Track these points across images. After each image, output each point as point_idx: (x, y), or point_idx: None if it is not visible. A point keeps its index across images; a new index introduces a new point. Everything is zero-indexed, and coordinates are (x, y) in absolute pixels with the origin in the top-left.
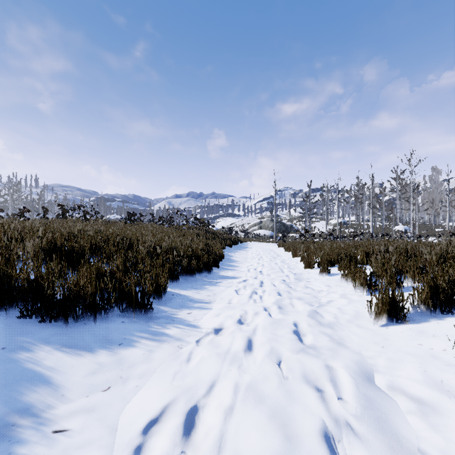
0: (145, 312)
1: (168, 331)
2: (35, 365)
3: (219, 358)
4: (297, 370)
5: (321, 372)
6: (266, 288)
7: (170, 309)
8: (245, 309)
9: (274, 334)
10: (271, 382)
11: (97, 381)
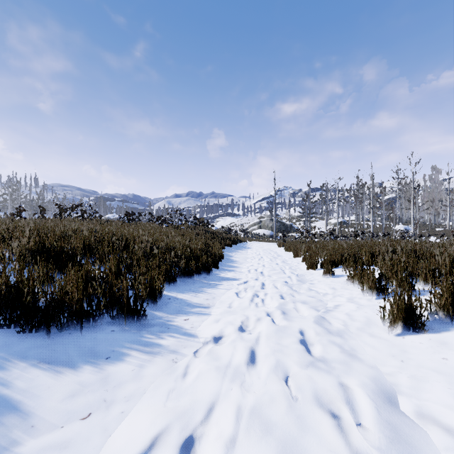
0: (138, 319)
1: (162, 342)
2: (5, 387)
3: (218, 376)
4: (308, 391)
5: (336, 394)
6: (268, 291)
7: (165, 315)
8: (247, 315)
9: (279, 345)
10: (279, 407)
11: (75, 406)
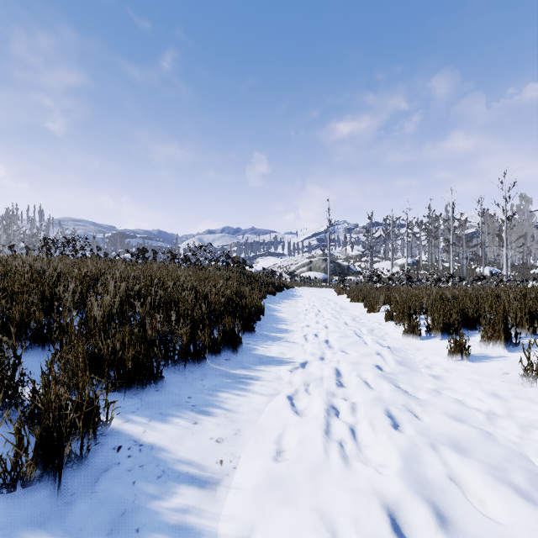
0: None
1: None
2: None
3: None
4: None
5: None
6: (360, 408)
7: None
8: None
9: None
10: None
11: None
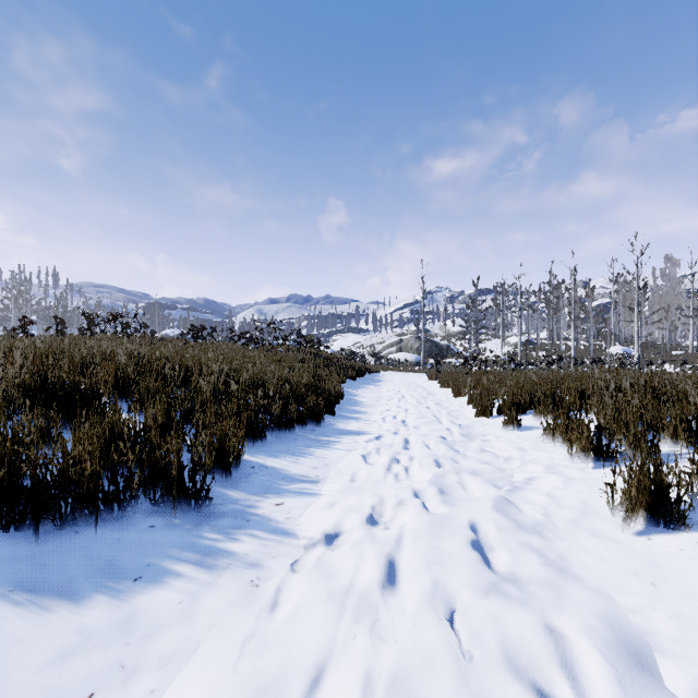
0: (197, 505)
1: (236, 547)
2: None
3: (330, 614)
4: (493, 647)
5: (544, 652)
6: (415, 454)
7: (245, 496)
8: (380, 496)
9: (436, 553)
10: (441, 684)
11: (66, 679)
